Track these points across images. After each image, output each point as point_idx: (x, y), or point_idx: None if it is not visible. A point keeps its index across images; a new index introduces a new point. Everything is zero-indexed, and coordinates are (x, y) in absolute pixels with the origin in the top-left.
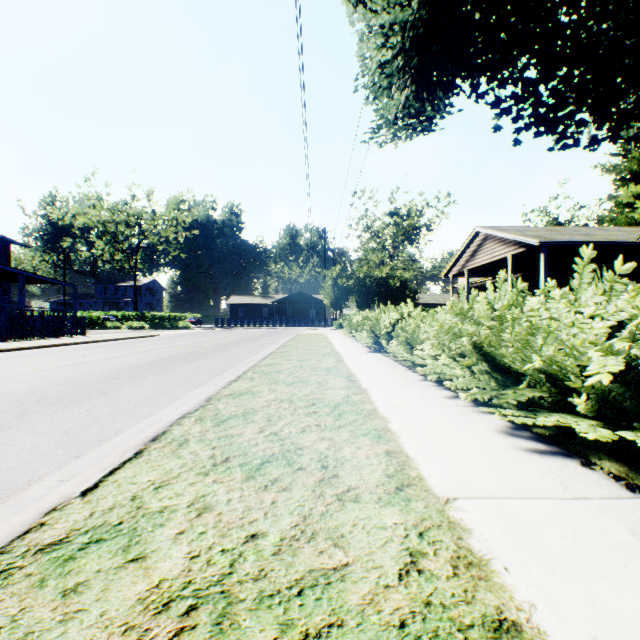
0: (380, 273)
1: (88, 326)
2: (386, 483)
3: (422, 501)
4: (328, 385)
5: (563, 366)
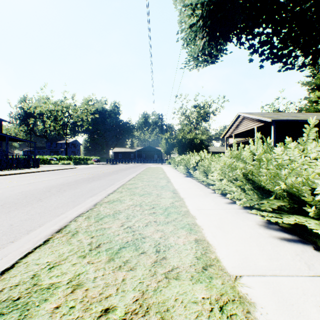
0: (189, 136)
1: (42, 163)
2: (196, 264)
3: (220, 279)
4: (162, 196)
5: (299, 188)
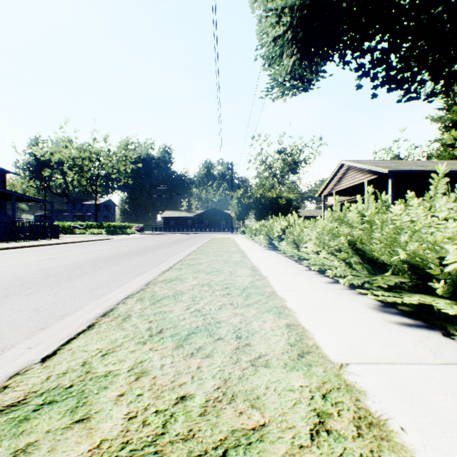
0: (272, 194)
1: (62, 232)
2: (289, 351)
3: (321, 366)
4: (237, 273)
5: (424, 257)
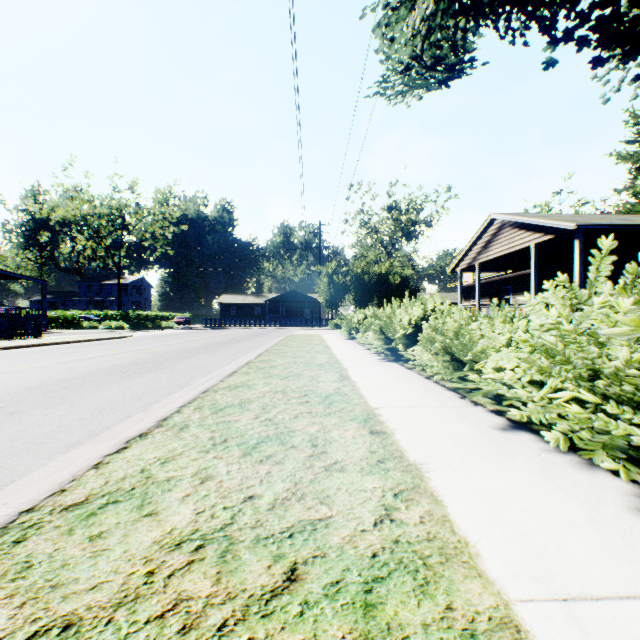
0: (379, 269)
1: (62, 326)
2: None
3: None
4: (332, 452)
5: None
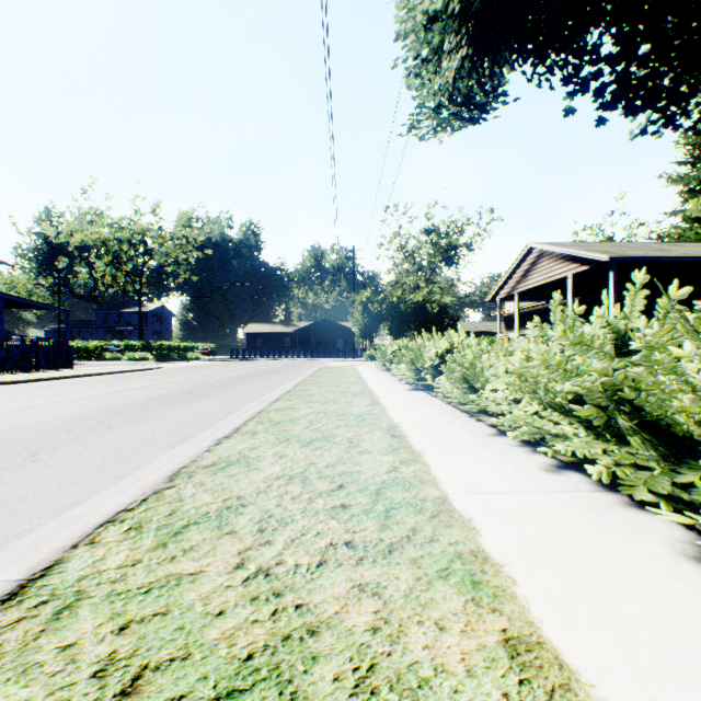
0: (416, 297)
1: (84, 357)
2: None
3: None
4: (363, 445)
5: None
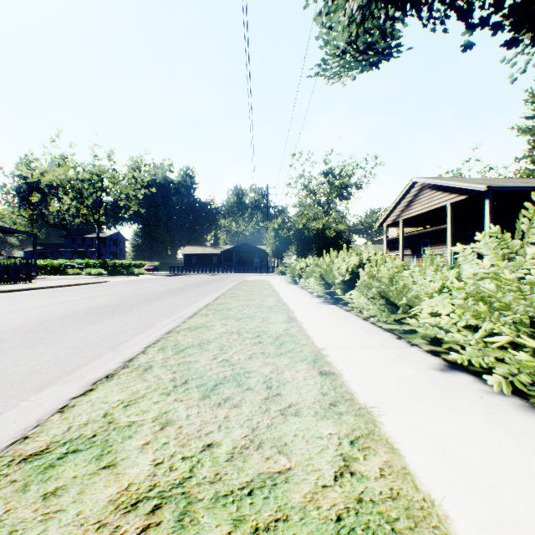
0: (317, 225)
1: (50, 273)
2: None
3: None
4: (286, 394)
5: None
